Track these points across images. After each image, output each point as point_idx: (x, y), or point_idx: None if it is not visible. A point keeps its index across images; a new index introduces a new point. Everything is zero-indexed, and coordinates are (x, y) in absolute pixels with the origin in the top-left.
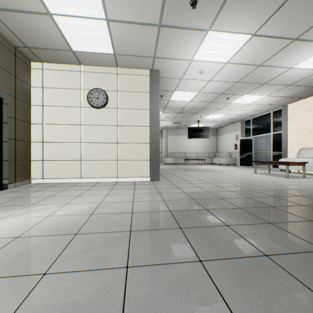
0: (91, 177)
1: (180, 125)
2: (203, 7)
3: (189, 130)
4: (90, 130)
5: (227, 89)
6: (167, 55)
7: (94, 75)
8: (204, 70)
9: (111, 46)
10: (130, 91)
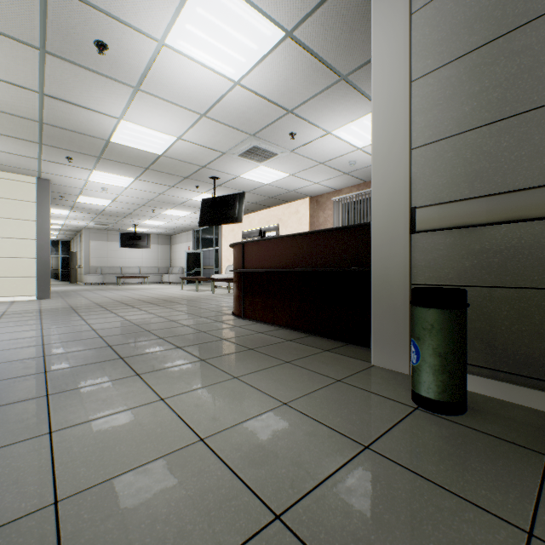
0: None
1: (110, 227)
2: (80, 161)
3: (122, 236)
4: None
5: (146, 203)
6: (56, 173)
7: None
8: (107, 188)
9: None
10: (7, 198)
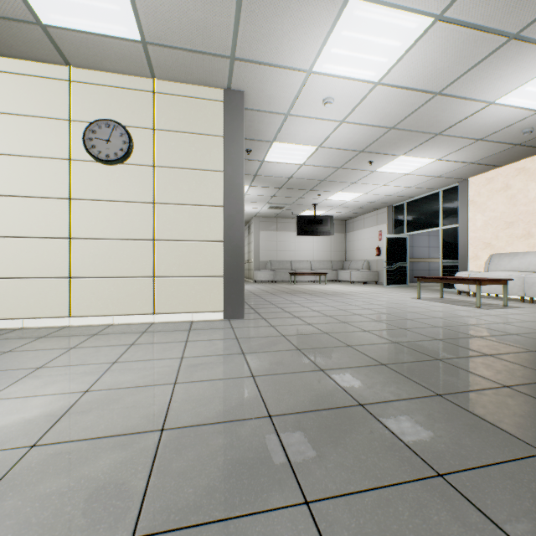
0: (93, 314)
1: (282, 212)
2: None
3: (299, 221)
4: (92, 211)
5: (372, 143)
6: (259, 56)
7: (101, 90)
8: (332, 97)
9: (134, 18)
10: (181, 131)
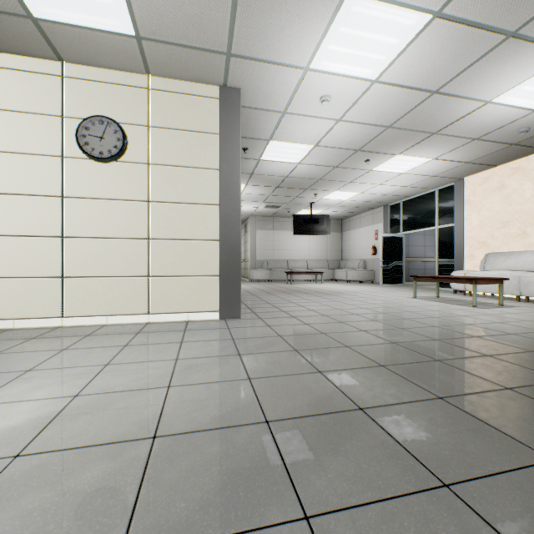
0: (86, 314)
1: (278, 211)
2: None
3: (295, 220)
4: (85, 209)
5: (368, 142)
6: (255, 52)
7: (94, 86)
8: (329, 94)
9: (128, 12)
10: (177, 128)
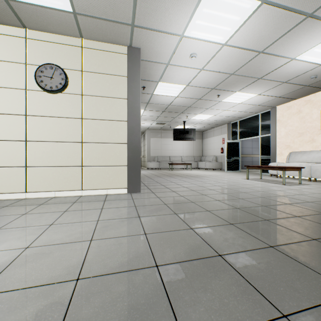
0: (41, 190)
1: (164, 126)
2: None
3: (174, 131)
4: (40, 123)
5: (219, 83)
6: (150, 24)
7: (47, 45)
8: (196, 53)
9: None
10: (100, 73)
